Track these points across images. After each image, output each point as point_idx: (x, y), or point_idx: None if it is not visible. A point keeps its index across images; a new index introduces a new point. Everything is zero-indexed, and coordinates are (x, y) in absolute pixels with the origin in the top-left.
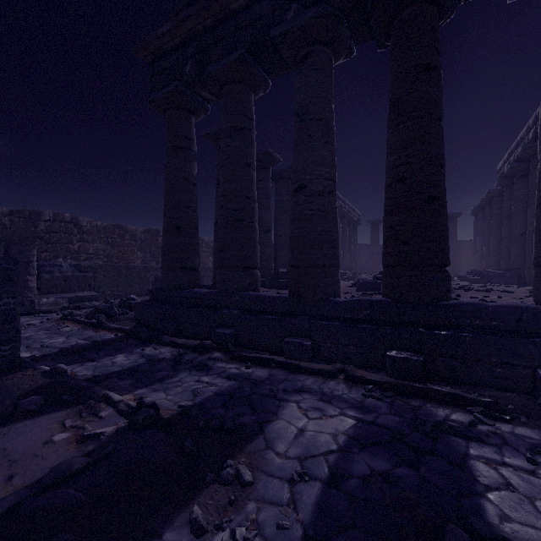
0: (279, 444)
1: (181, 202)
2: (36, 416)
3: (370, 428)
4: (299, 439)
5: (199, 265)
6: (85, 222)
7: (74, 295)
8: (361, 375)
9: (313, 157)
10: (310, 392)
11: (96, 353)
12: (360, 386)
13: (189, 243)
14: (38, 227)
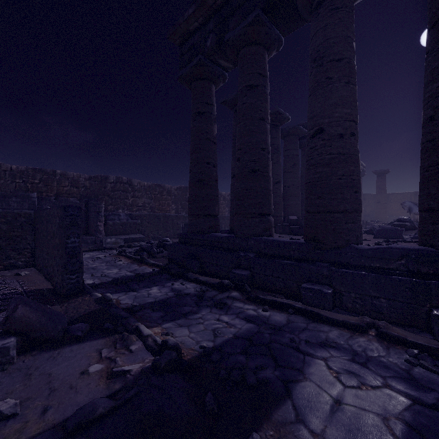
0: (312, 417)
1: (203, 159)
2: (81, 342)
3: (435, 416)
4: (337, 416)
5: (218, 212)
6: (136, 183)
7: (128, 237)
8: (399, 335)
9: (332, 99)
10: (338, 348)
11: (137, 284)
12: (399, 348)
13: (210, 193)
14: (106, 188)
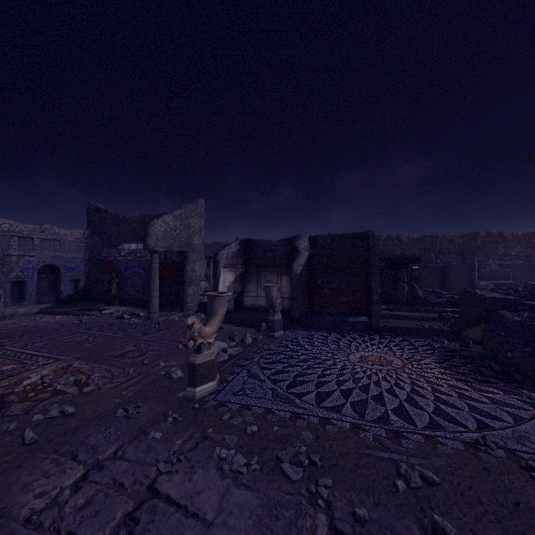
0: None
1: None
2: None
3: None
4: None
5: None
6: (508, 234)
7: (498, 282)
8: None
9: None
10: None
11: None
12: None
13: None
14: (476, 242)
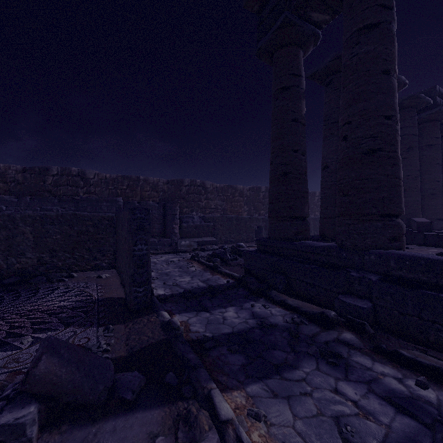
0: None
1: (289, 146)
2: (131, 410)
3: None
4: None
5: (308, 213)
6: (209, 185)
7: (201, 239)
8: None
9: None
10: None
11: (210, 301)
12: None
13: (298, 189)
14: (182, 191)
